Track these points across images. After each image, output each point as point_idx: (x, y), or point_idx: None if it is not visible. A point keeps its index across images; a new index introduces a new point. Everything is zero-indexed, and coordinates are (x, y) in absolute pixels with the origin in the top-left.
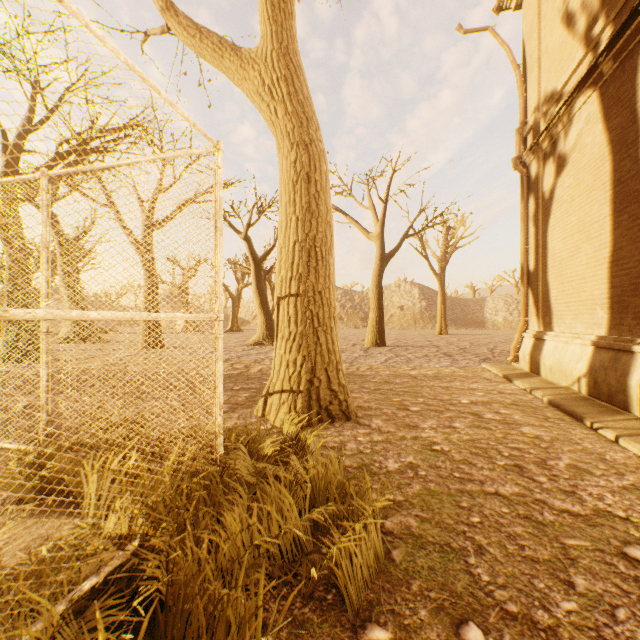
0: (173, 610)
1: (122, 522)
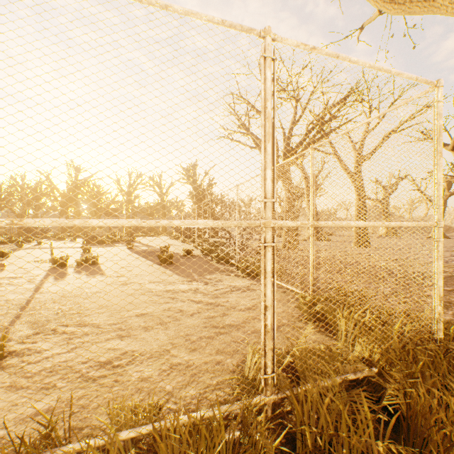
0: (411, 424)
1: (367, 351)
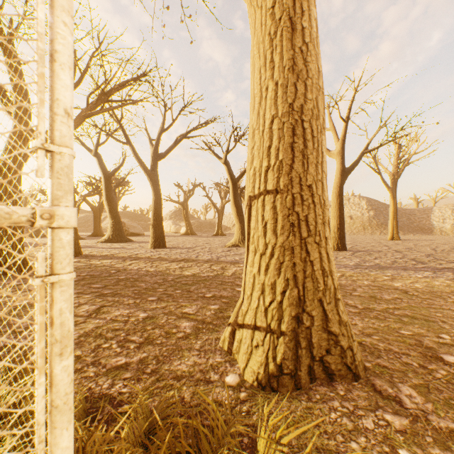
0: None
1: None
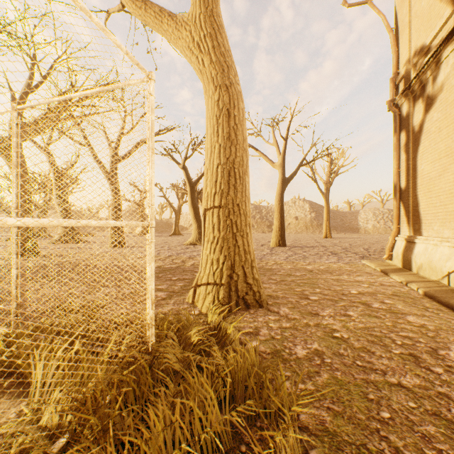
0: None
1: (47, 423)
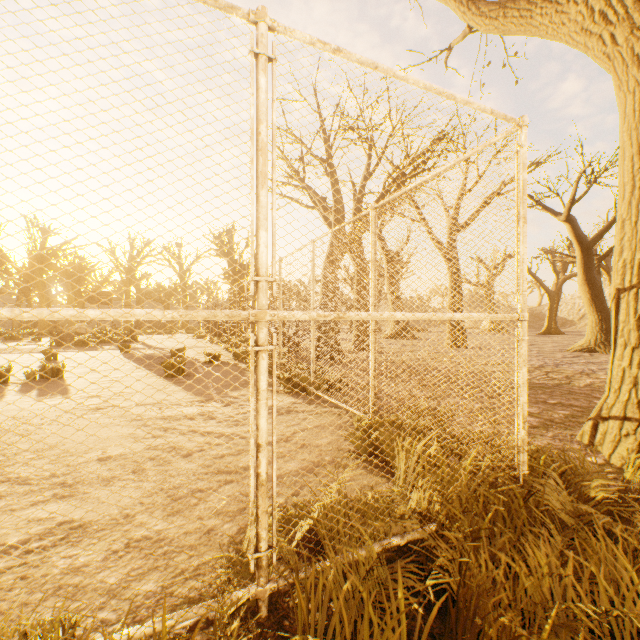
0: (462, 612)
1: (420, 501)
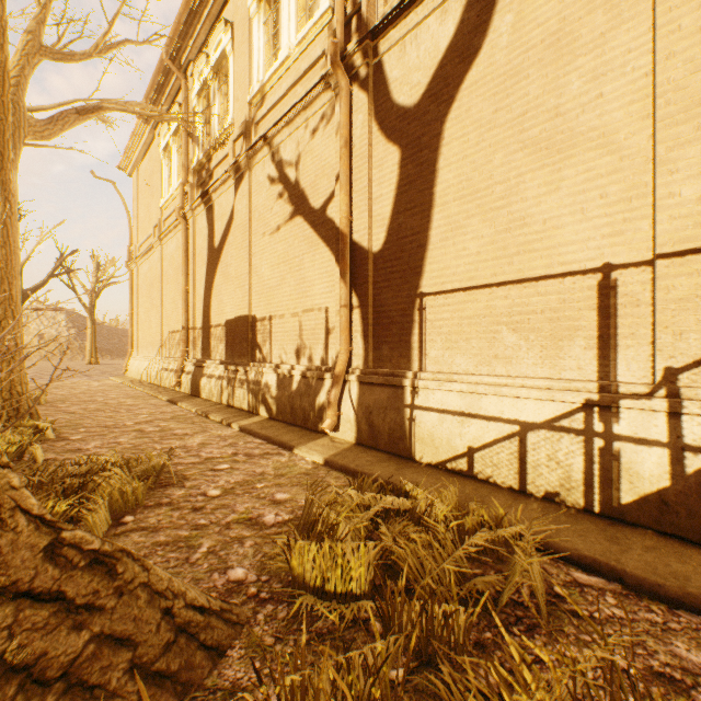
0: None
1: None
